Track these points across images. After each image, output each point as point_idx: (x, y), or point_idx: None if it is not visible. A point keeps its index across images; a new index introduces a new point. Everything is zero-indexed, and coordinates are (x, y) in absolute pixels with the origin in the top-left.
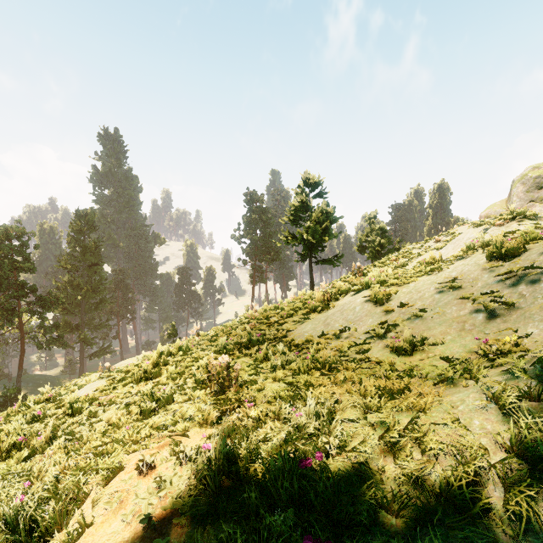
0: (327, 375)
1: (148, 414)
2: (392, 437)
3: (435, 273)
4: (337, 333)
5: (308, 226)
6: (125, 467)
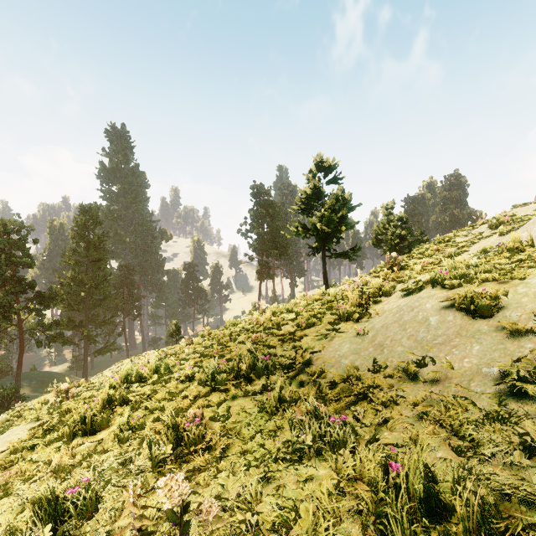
0: None
1: None
2: None
3: None
4: (411, 370)
5: (322, 215)
6: None
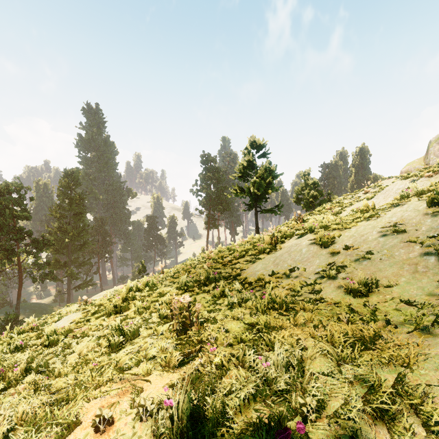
0: (284, 315)
1: (115, 348)
2: (378, 399)
3: (374, 219)
4: (287, 273)
5: (254, 181)
6: (81, 421)
